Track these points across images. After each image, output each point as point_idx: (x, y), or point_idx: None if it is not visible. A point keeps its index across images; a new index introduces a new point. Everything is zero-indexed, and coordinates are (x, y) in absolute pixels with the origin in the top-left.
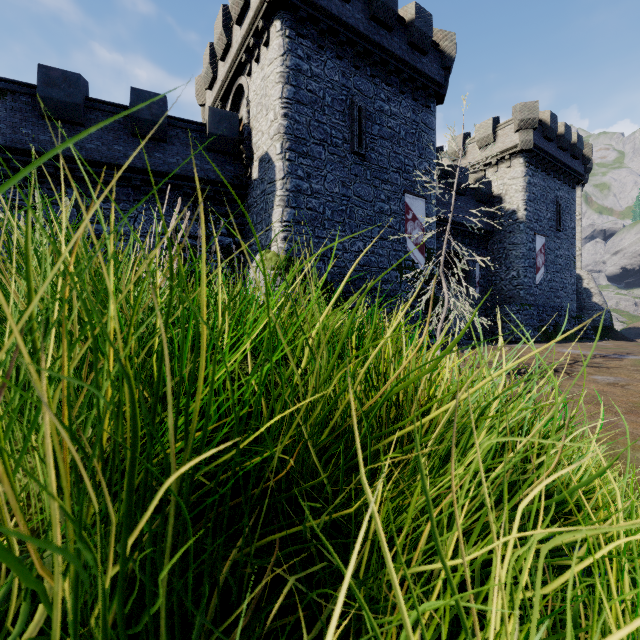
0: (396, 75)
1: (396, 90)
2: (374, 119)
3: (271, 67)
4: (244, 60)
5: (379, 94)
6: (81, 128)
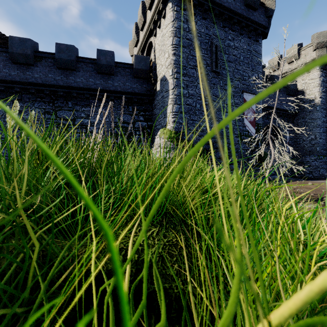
0: (238, 25)
1: (238, 33)
2: (224, 51)
3: (166, 29)
4: (152, 28)
5: (227, 37)
6: (74, 72)
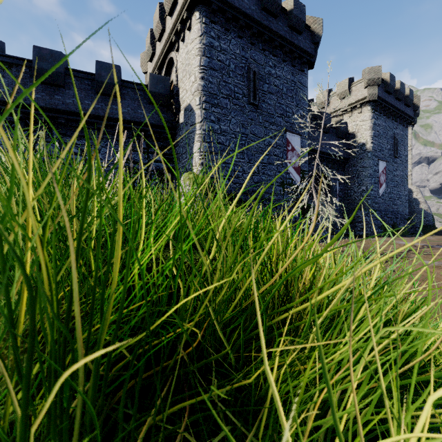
0: (280, 49)
1: (280, 59)
2: (264, 80)
3: (192, 44)
4: (174, 40)
5: (268, 62)
6: (62, 89)
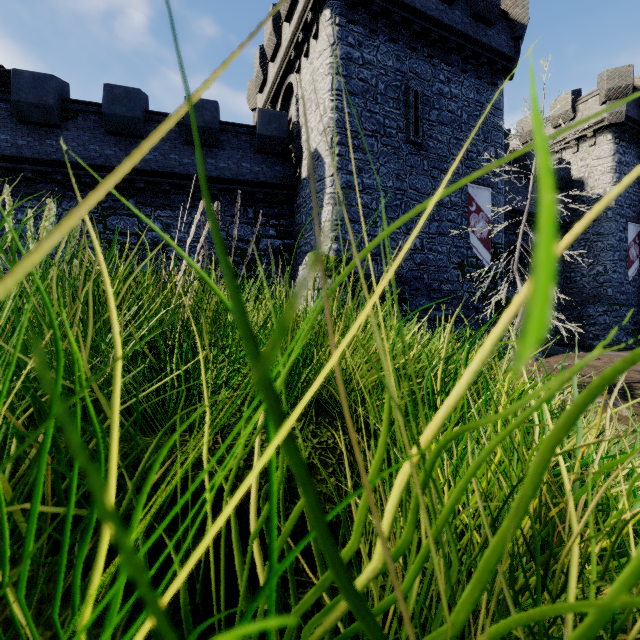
0: (457, 53)
1: (457, 69)
2: (432, 104)
3: (320, 59)
4: (293, 57)
5: (438, 76)
6: (141, 140)
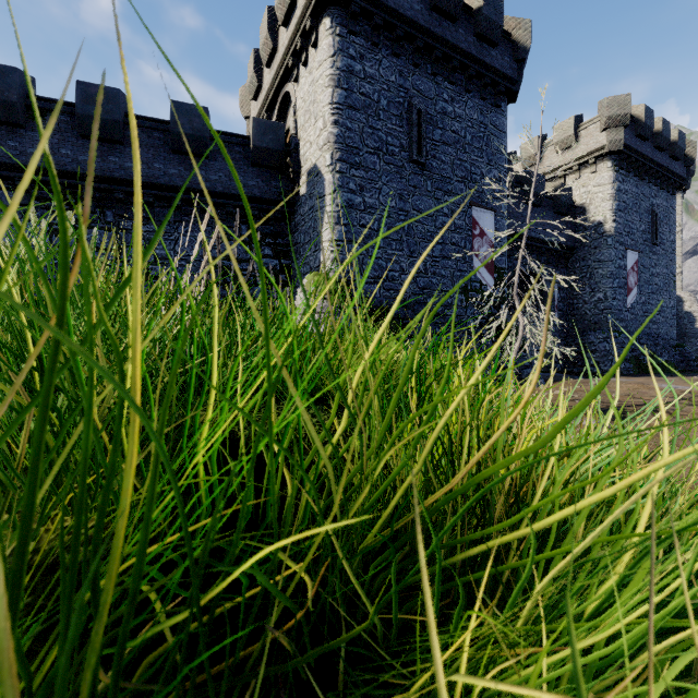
0: (461, 72)
1: (461, 89)
2: (436, 123)
3: (320, 70)
4: (291, 65)
5: (441, 94)
6: (120, 146)
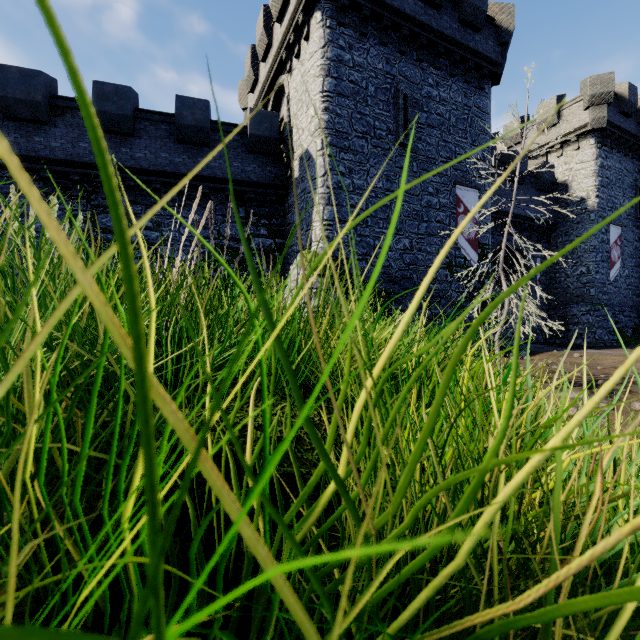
0: (445, 57)
1: (445, 73)
2: (421, 106)
3: (311, 61)
4: (284, 58)
5: (427, 79)
6: (131, 138)
